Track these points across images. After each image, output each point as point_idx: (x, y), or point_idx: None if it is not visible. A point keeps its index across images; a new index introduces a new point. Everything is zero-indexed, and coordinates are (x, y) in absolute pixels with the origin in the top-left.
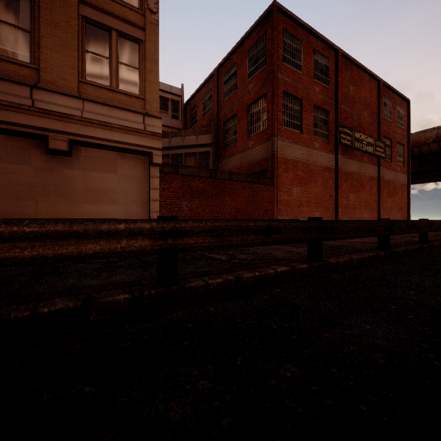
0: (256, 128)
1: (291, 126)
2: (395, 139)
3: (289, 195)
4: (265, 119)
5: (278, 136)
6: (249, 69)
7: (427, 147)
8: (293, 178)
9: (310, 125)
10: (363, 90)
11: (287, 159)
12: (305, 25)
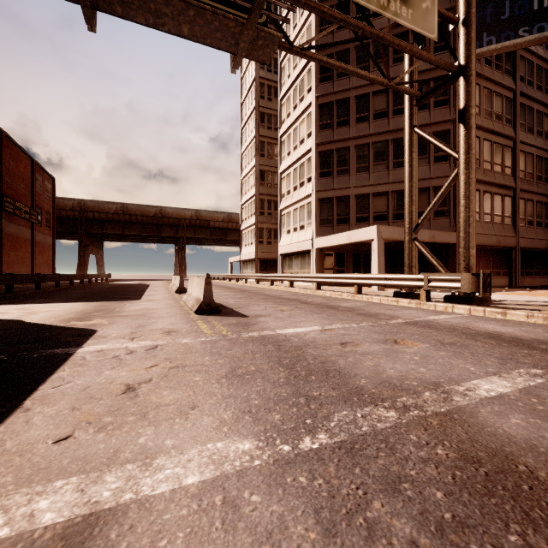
0: None
1: None
2: (44, 208)
3: None
4: None
5: None
6: None
7: (66, 212)
8: None
9: None
10: (21, 166)
11: None
12: None
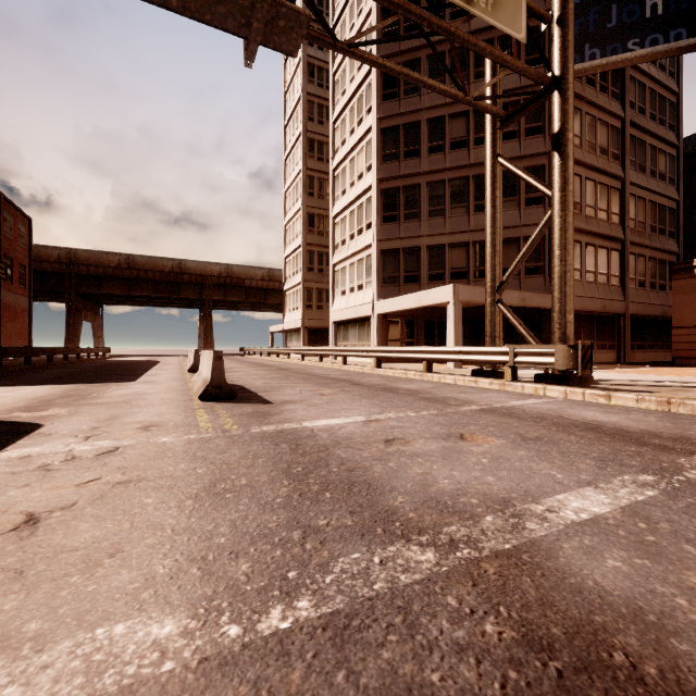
0: None
1: None
2: (17, 259)
3: None
4: None
5: None
6: None
7: (50, 265)
8: None
9: None
10: None
11: None
12: None
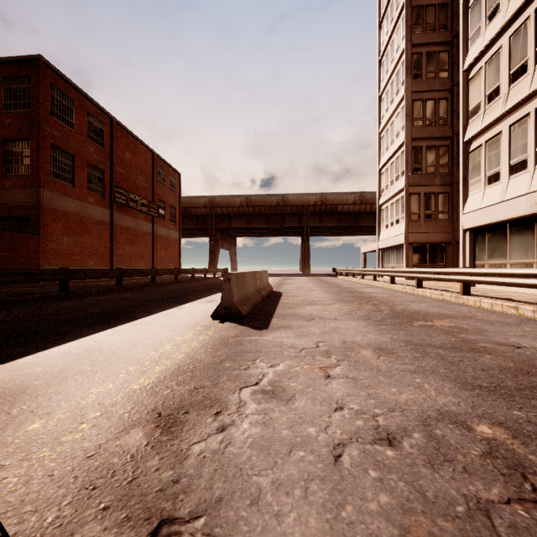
0: (16, 169)
1: (62, 178)
2: (168, 203)
3: (58, 244)
4: (29, 165)
5: (45, 187)
6: (5, 100)
7: (200, 210)
8: (64, 229)
9: (84, 181)
10: (139, 158)
11: (57, 210)
12: (78, 88)
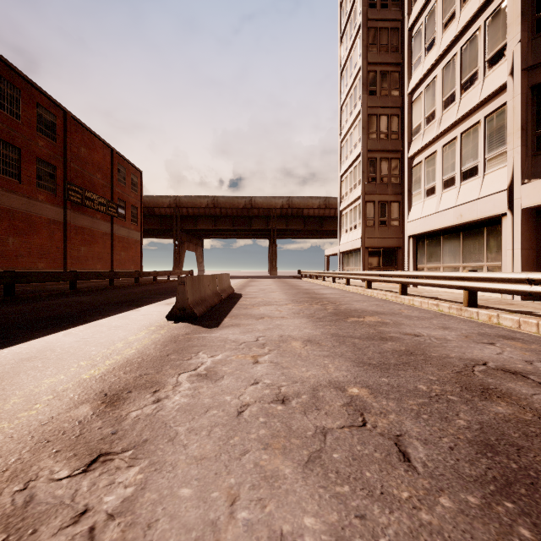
0: None
1: (7, 174)
2: (129, 202)
3: (2, 245)
4: None
5: None
6: None
7: (164, 210)
8: (9, 228)
9: (32, 177)
10: (96, 154)
11: (0, 208)
12: (25, 77)
